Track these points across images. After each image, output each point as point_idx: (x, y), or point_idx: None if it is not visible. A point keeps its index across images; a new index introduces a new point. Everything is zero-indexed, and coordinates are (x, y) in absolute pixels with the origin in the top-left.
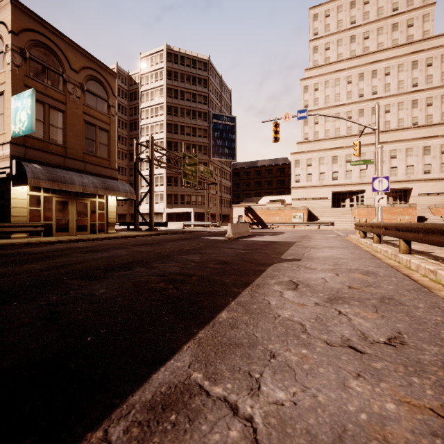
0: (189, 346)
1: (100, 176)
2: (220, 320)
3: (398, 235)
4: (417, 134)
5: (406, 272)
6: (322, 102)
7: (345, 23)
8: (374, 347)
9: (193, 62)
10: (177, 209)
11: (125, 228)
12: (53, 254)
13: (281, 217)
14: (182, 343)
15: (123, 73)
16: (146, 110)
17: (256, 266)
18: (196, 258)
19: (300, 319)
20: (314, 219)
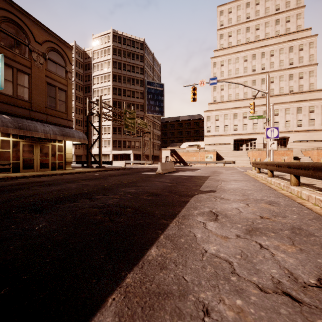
0: (113, 298)
1: (59, 125)
2: (149, 259)
3: (290, 171)
4: (293, 99)
5: (300, 202)
6: (226, 74)
7: (242, 18)
8: (309, 293)
9: (133, 42)
10: (120, 152)
11: (80, 166)
12: (14, 187)
13: (197, 157)
14: (106, 294)
15: (79, 50)
16: (97, 77)
17: (181, 197)
18: (132, 190)
19: (226, 255)
20: (221, 159)
